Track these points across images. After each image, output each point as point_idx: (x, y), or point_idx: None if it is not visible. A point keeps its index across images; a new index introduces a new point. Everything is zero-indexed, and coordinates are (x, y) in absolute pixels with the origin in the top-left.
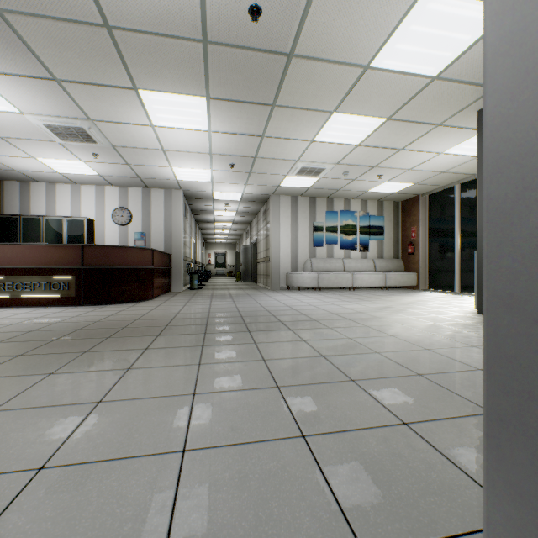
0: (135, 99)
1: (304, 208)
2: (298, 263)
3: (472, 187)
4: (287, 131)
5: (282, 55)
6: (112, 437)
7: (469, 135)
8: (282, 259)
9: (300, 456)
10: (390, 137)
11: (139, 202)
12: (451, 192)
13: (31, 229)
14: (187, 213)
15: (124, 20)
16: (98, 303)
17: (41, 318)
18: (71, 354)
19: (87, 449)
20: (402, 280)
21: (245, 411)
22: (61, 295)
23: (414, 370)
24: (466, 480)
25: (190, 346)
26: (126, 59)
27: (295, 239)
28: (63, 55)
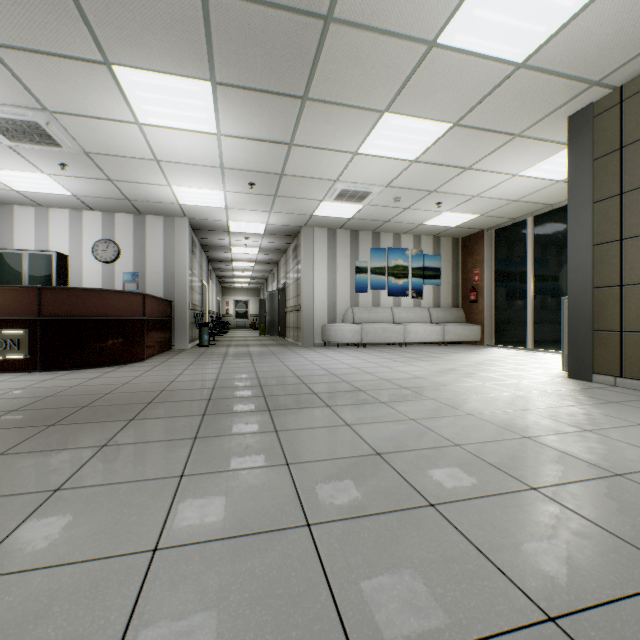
0: (109, 80)
1: (344, 245)
2: (336, 313)
3: (548, 221)
4: (322, 138)
5: (316, 17)
6: None
7: (552, 151)
8: (317, 307)
9: None
10: (455, 151)
11: (130, 232)
12: (523, 226)
13: None
14: (196, 248)
15: None
16: (63, 368)
17: None
18: None
19: None
20: (463, 334)
21: (245, 596)
22: (8, 357)
23: (522, 478)
24: None
25: (175, 439)
26: (87, 12)
27: (333, 282)
28: None
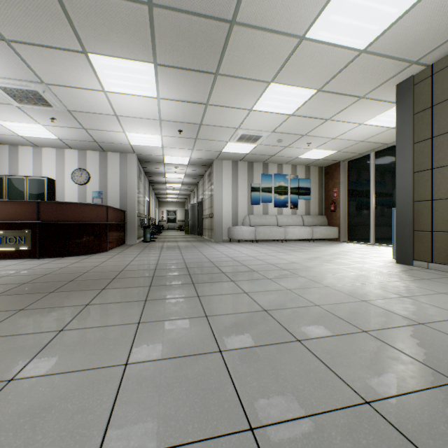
0: (86, 63)
1: (243, 172)
2: (238, 219)
3: (384, 155)
4: (228, 100)
5: (224, 21)
6: (4, 442)
7: (386, 108)
8: (225, 215)
9: None
10: (319, 108)
11: (97, 164)
12: (367, 158)
13: None
14: (141, 174)
15: None
16: (54, 256)
17: None
18: (5, 312)
19: None
20: (326, 233)
21: (182, 389)
22: (17, 248)
23: (358, 325)
24: None
25: (133, 301)
26: (73, 19)
27: (235, 198)
28: (8, 12)
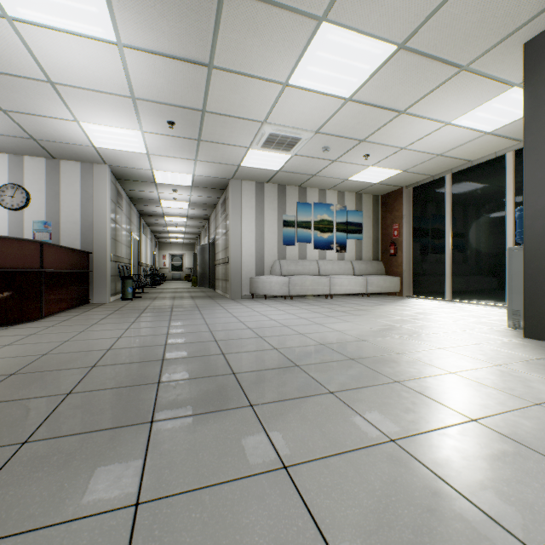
0: None
1: (272, 198)
2: (264, 265)
3: (467, 177)
4: (248, 58)
5: None
6: None
7: (493, 94)
8: (245, 260)
9: None
10: (394, 87)
11: (42, 178)
12: (441, 183)
13: None
14: (122, 199)
15: None
16: None
17: None
18: None
19: None
20: (384, 285)
21: None
22: None
23: None
24: None
25: None
26: None
27: (261, 235)
28: None
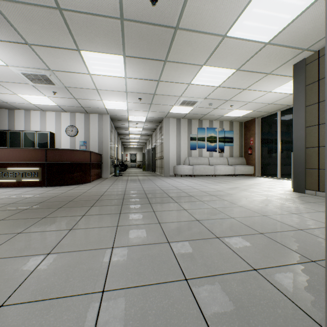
0: (78, 57)
1: (184, 126)
2: (180, 160)
3: (288, 113)
4: (174, 77)
5: (171, 28)
6: (54, 280)
7: (287, 80)
8: (171, 157)
9: (184, 296)
10: (238, 81)
11: (83, 122)
12: (275, 116)
13: (15, 138)
14: (112, 129)
15: (70, 4)
16: (56, 185)
17: (19, 194)
18: (34, 219)
19: (35, 290)
20: (244, 170)
21: (146, 260)
22: (33, 180)
23: (257, 230)
24: (302, 315)
25: (112, 214)
26: (72, 30)
27: (179, 145)
28: (31, 27)
